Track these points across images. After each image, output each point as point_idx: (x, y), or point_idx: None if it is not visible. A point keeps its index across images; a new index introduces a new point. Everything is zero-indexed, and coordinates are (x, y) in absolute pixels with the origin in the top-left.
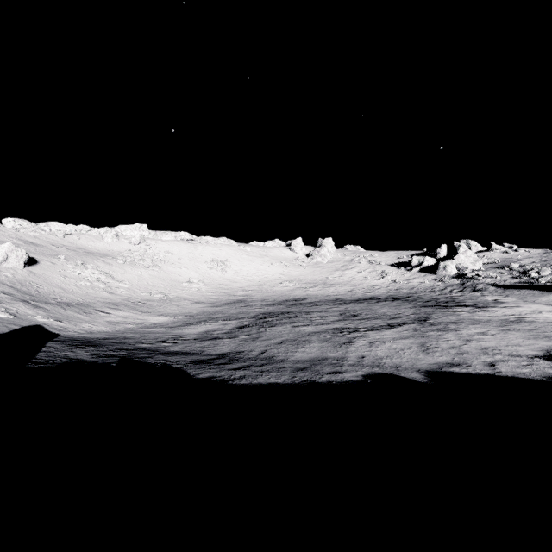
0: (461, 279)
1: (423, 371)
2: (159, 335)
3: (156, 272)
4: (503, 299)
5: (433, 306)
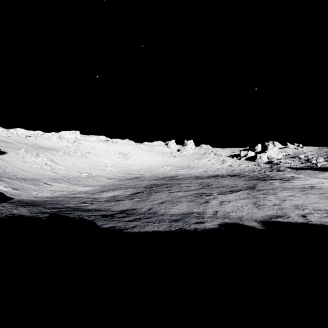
0: (270, 164)
1: (258, 221)
2: (82, 198)
3: (84, 159)
4: (297, 176)
5: (256, 180)
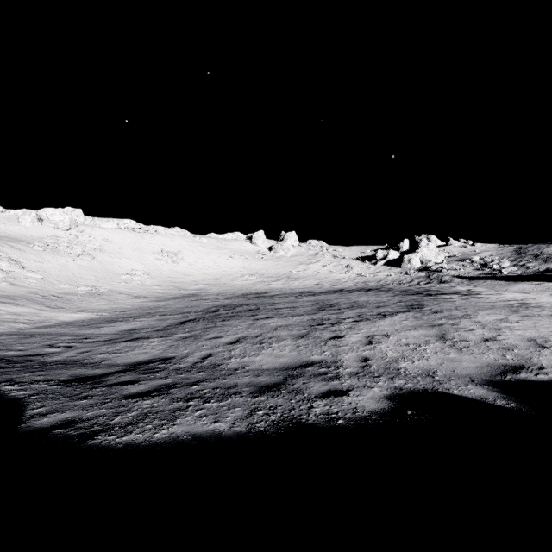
0: (426, 272)
1: (480, 381)
2: (51, 336)
3: (88, 261)
4: (475, 289)
5: (416, 294)
